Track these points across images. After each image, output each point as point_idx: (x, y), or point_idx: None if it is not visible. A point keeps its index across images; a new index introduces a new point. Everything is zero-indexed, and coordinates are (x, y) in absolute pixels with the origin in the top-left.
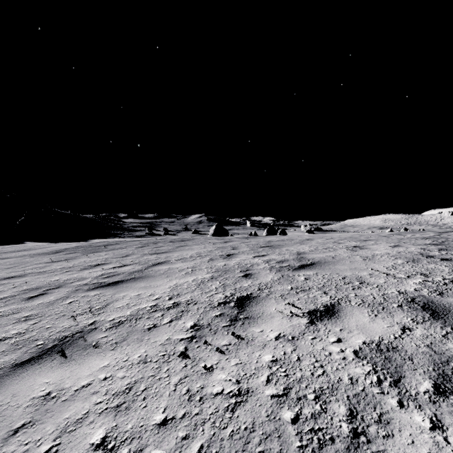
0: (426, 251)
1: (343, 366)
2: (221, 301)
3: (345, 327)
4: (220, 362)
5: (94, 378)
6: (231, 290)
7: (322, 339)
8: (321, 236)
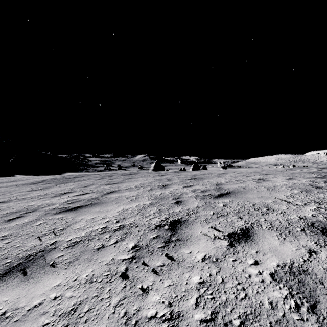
0: (315, 183)
1: (262, 289)
2: (157, 224)
3: (259, 249)
4: (155, 283)
5: (46, 297)
6: (166, 215)
7: (241, 261)
8: (233, 171)
